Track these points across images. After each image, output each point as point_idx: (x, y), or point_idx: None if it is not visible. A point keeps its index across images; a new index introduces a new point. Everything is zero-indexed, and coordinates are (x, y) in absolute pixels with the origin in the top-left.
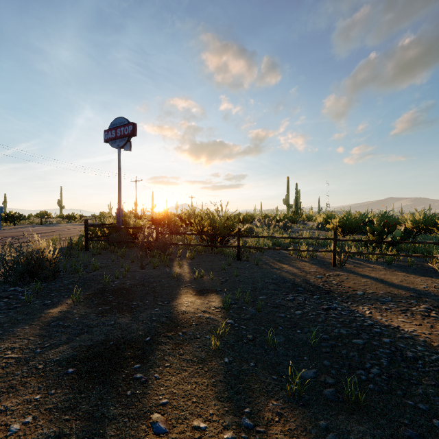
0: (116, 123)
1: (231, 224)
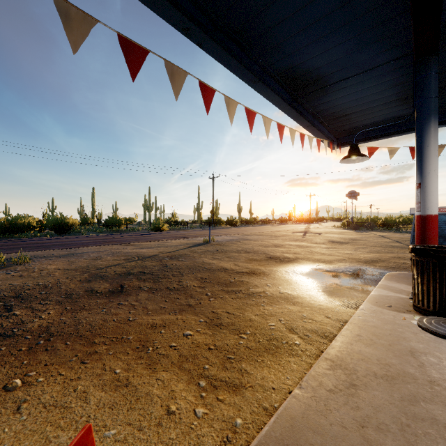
0: (351, 192)
1: (394, 222)
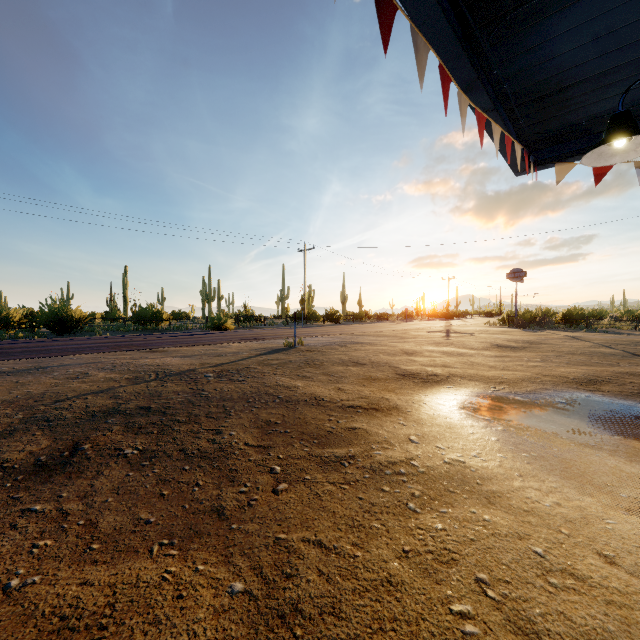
0: (514, 271)
1: (582, 316)
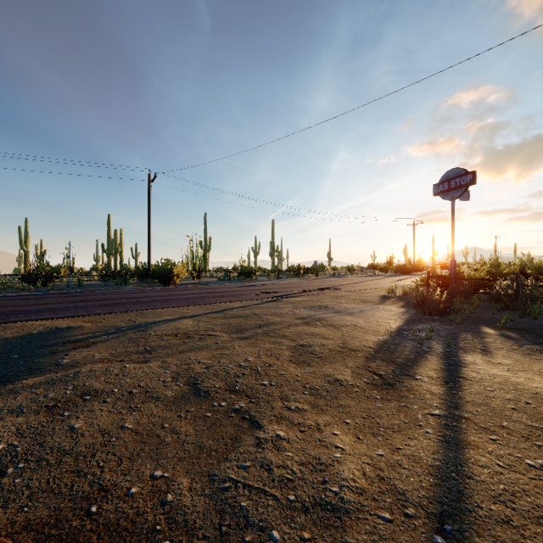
0: (449, 175)
1: None
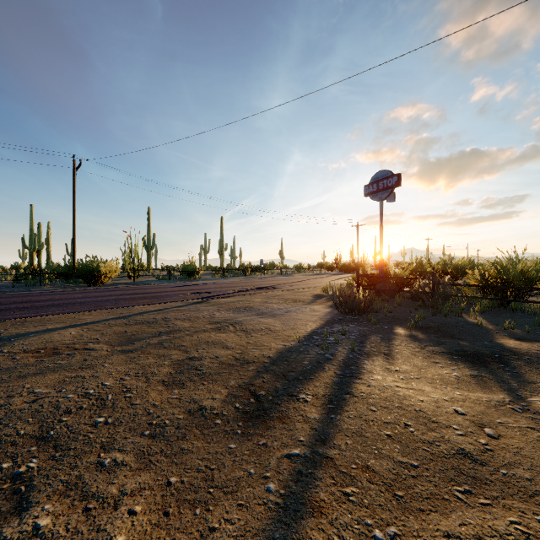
0: (378, 177)
1: (535, 276)
